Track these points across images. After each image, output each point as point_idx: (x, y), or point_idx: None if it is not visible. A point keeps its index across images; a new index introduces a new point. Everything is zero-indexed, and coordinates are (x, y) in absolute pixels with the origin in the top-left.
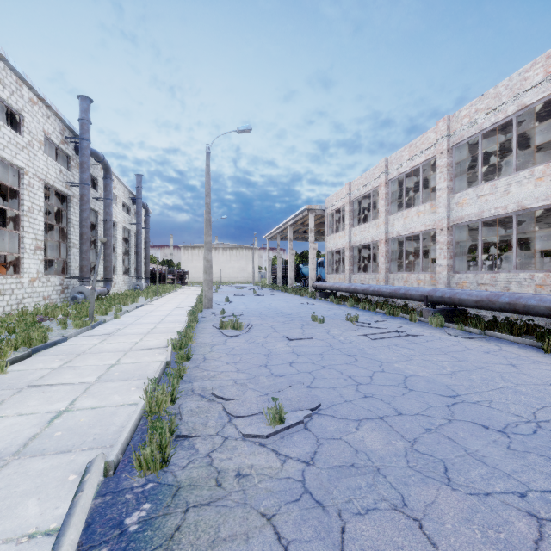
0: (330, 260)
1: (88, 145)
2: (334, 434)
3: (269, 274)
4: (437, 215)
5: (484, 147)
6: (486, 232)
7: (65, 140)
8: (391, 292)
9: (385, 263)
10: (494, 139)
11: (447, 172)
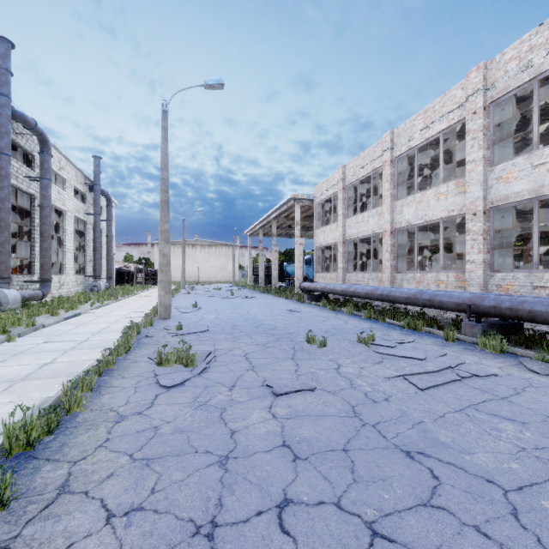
0: (319, 257)
1: (6, 103)
2: None
3: (250, 273)
4: (468, 196)
5: (524, 109)
6: (510, 222)
7: None
8: (408, 297)
9: (390, 259)
10: (543, 95)
11: (483, 137)
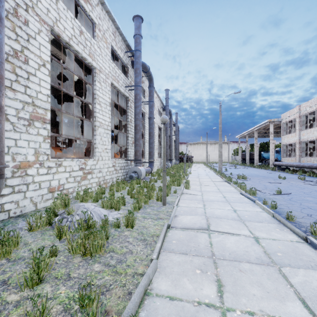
0: (284, 149)
1: (168, 108)
2: (296, 197)
3: (239, 157)
4: None
5: None
6: None
7: (160, 107)
8: None
9: None
10: None
11: None
